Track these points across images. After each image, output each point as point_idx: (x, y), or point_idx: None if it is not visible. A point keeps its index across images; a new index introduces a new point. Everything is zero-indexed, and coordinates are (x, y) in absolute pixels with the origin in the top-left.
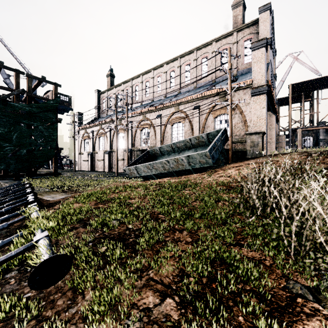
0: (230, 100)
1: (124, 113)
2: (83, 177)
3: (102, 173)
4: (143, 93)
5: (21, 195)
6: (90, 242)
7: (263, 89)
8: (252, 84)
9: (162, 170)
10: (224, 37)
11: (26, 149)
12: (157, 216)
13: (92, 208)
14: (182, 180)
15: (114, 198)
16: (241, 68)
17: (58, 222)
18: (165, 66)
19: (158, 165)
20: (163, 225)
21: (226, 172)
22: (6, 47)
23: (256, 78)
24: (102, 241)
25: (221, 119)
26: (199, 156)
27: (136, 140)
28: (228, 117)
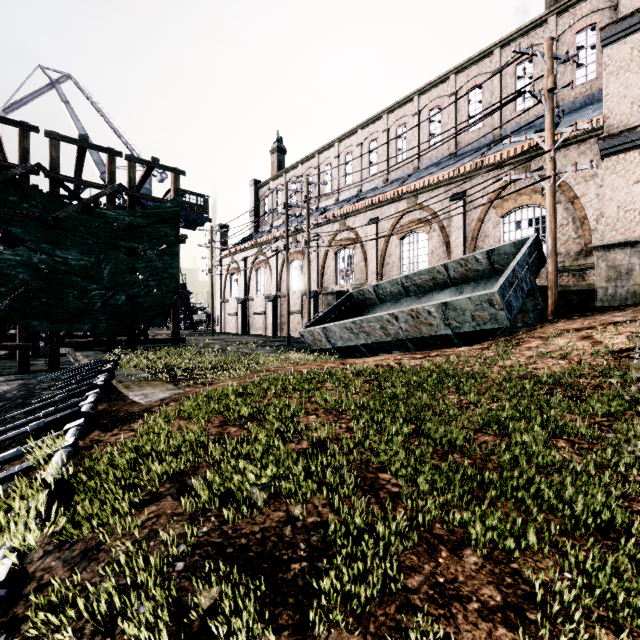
0: (551, 165)
1: (303, 220)
2: (223, 347)
3: (261, 339)
4: (341, 178)
5: (84, 388)
6: (181, 559)
7: (636, 136)
8: (604, 128)
9: (381, 336)
10: (524, 32)
11: (125, 294)
12: (376, 477)
13: (206, 440)
14: (434, 364)
15: (266, 410)
16: (568, 98)
17: (125, 472)
18: (386, 118)
19: (371, 324)
20: (397, 519)
21: (551, 346)
22: (104, 119)
23: (615, 111)
24: (207, 569)
25: (518, 218)
26: (473, 304)
27: (326, 273)
28: (536, 212)
